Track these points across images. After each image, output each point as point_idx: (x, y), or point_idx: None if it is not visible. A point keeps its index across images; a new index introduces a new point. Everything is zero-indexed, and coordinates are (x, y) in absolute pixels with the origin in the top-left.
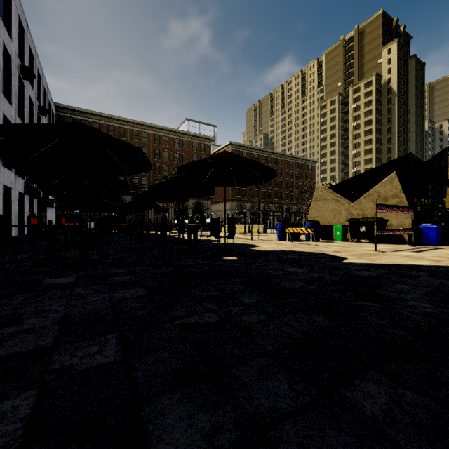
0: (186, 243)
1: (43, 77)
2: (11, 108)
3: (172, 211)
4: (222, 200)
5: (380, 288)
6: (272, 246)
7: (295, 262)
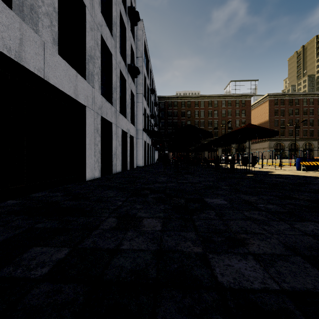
0: (229, 169)
1: (155, 87)
2: (148, 109)
3: (220, 150)
4: (261, 141)
5: (310, 185)
6: (285, 172)
7: (285, 178)
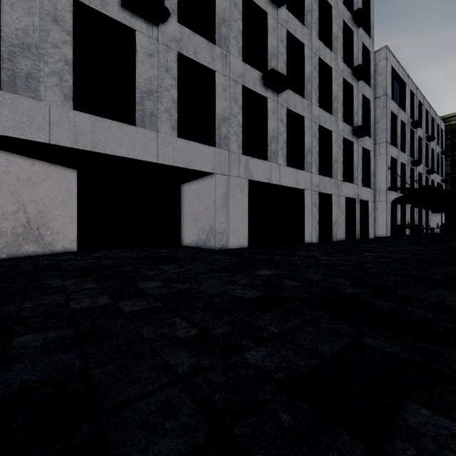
0: None
1: (431, 109)
2: (405, 155)
3: None
4: None
5: None
6: None
7: None
